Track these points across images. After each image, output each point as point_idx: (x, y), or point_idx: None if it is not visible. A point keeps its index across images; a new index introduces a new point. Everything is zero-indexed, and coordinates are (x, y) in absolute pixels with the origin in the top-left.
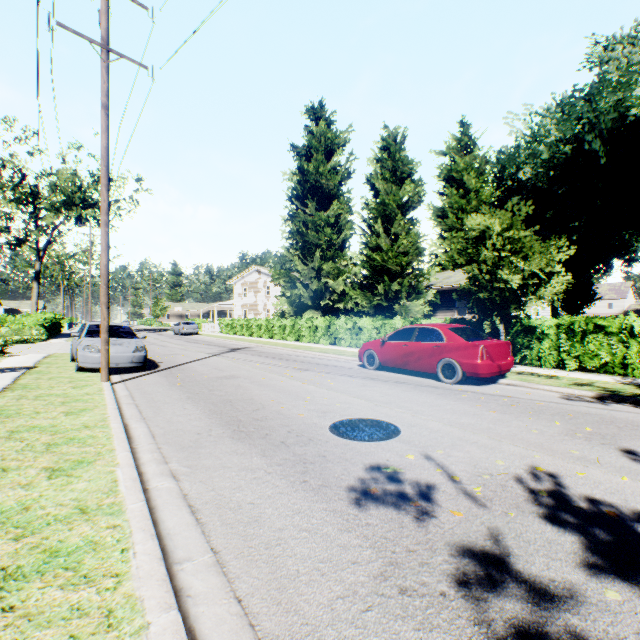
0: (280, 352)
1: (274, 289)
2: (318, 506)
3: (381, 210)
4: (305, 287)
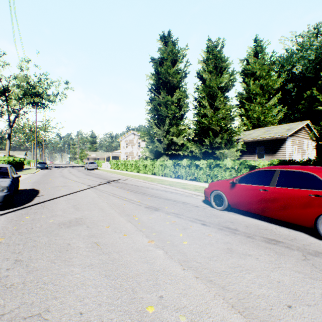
0: (140, 184)
1: (142, 143)
2: None
3: (207, 91)
4: (159, 141)
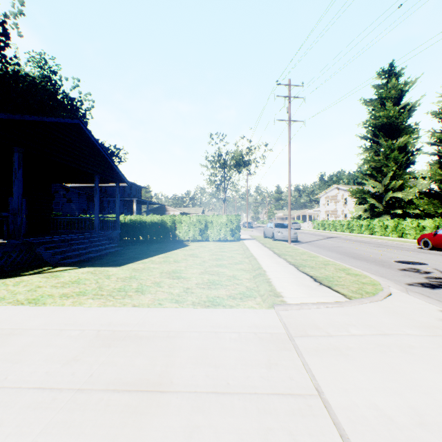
0: (360, 240)
1: (349, 200)
2: (388, 269)
3: None
4: (376, 198)
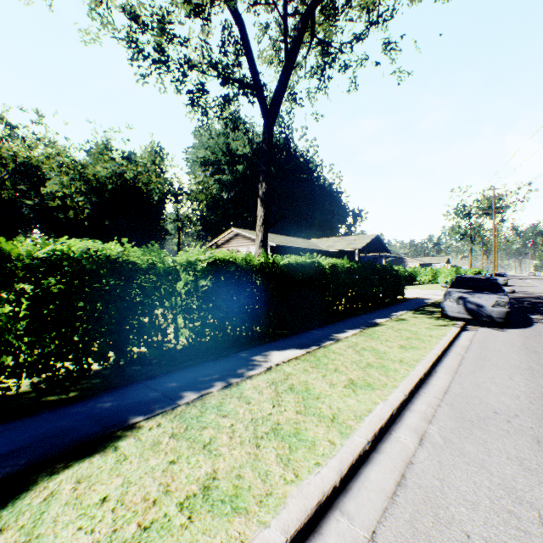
0: None
1: None
2: None
3: None
4: None
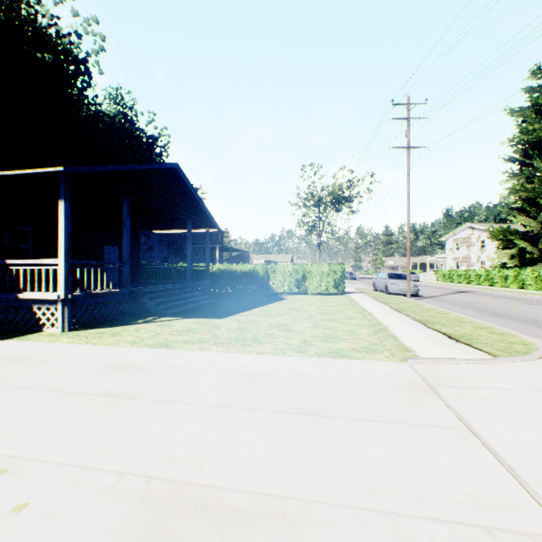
0: (505, 295)
1: (488, 242)
2: None
3: None
4: (528, 240)
